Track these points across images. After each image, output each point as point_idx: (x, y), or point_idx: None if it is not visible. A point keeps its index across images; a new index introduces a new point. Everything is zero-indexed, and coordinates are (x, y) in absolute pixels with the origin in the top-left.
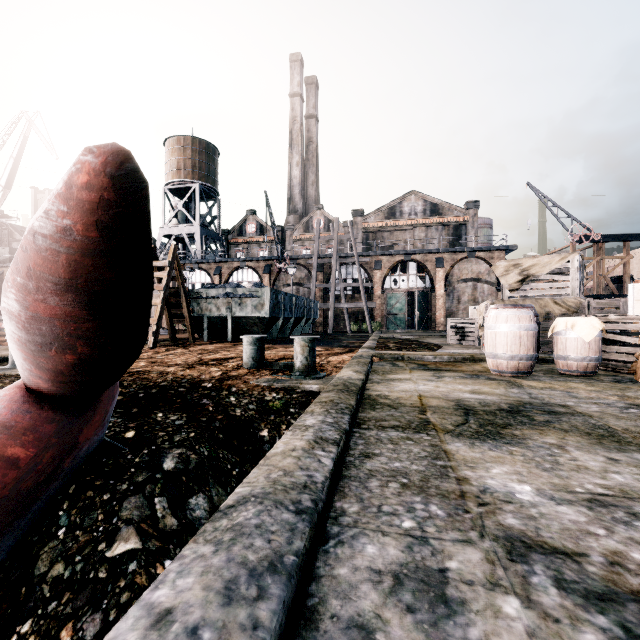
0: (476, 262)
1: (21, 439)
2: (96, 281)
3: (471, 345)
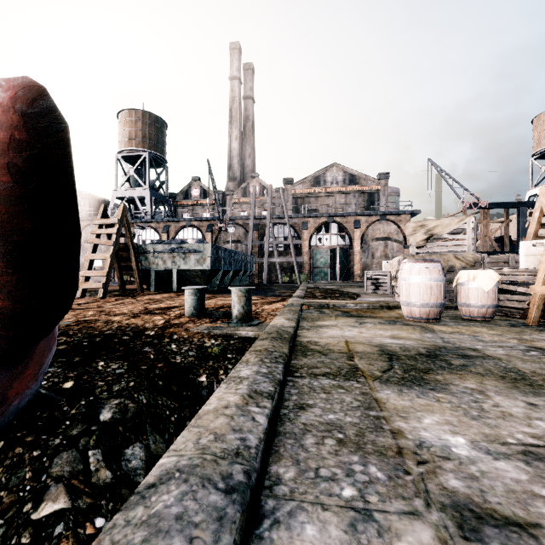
0: (387, 224)
1: None
2: (12, 230)
3: (385, 294)
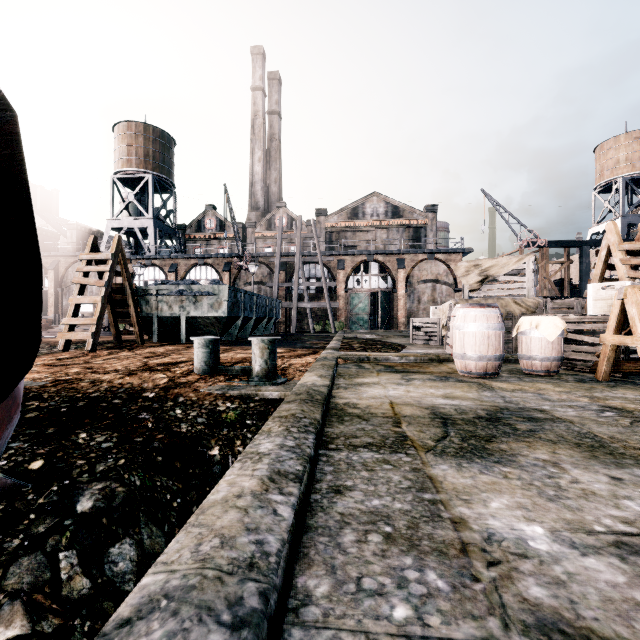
0: (435, 264)
1: None
2: None
3: (433, 345)
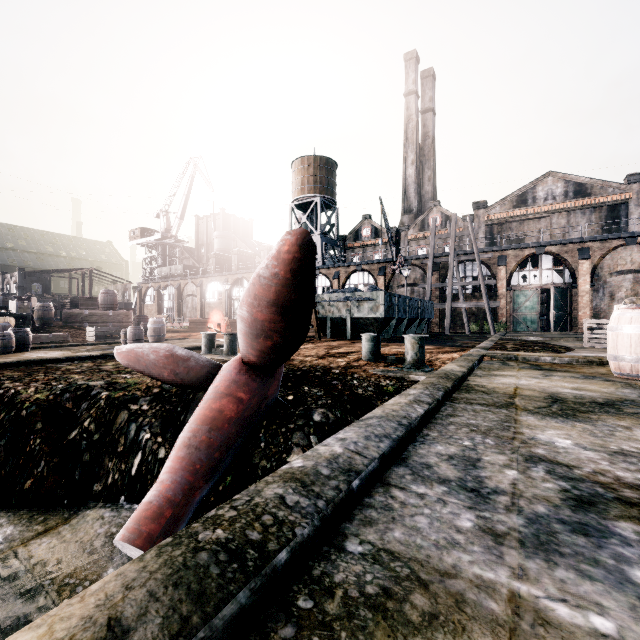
0: (638, 249)
1: (243, 389)
2: (287, 300)
3: None
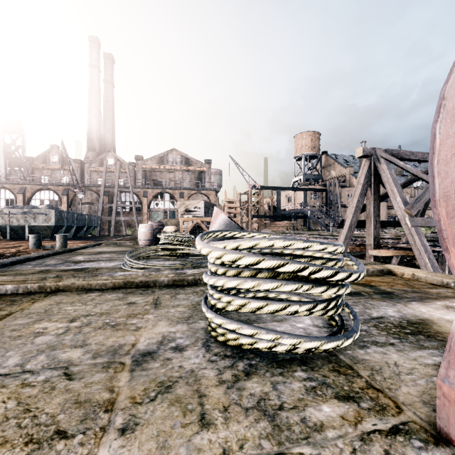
0: (201, 196)
1: None
2: None
3: None
